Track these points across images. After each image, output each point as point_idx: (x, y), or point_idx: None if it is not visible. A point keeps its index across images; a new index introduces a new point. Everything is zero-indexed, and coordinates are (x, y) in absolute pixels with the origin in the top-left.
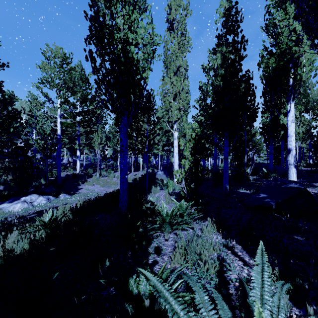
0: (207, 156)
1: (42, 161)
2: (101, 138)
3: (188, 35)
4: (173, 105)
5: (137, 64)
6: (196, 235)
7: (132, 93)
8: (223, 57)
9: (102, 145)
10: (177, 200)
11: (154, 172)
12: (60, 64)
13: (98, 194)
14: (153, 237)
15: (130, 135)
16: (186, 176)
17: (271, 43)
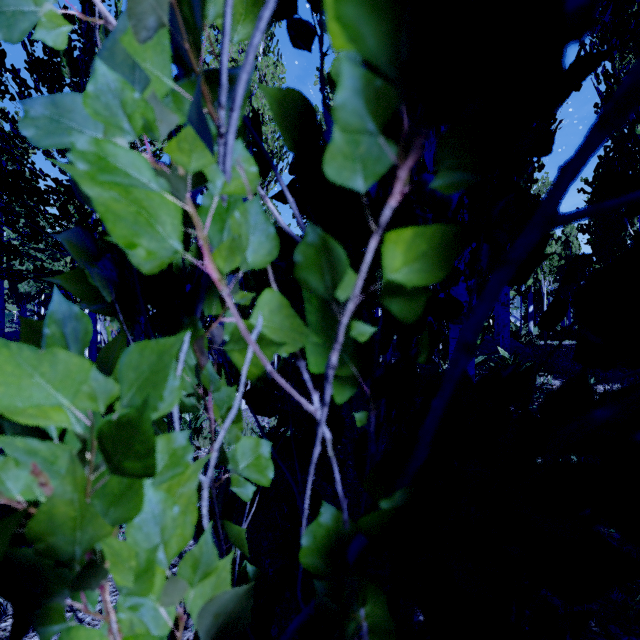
0: None
1: None
2: None
3: None
4: None
5: None
6: None
7: None
8: None
9: None
10: None
11: None
12: None
13: None
14: None
15: None
16: None
17: None
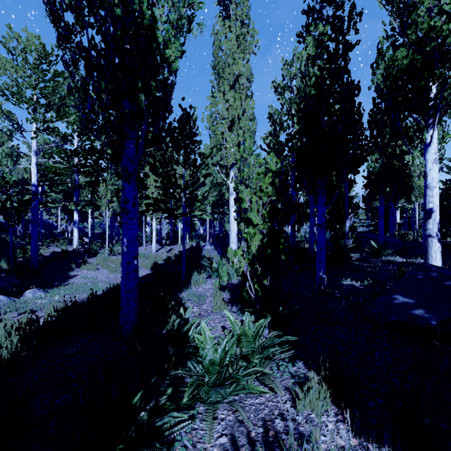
0: (297, 223)
1: (2, 230)
2: (112, 192)
3: (252, 25)
4: (229, 138)
5: (151, 24)
6: (281, 415)
7: (142, 89)
8: (318, 43)
9: (114, 203)
10: (236, 303)
11: (200, 246)
12: (35, 63)
13: (102, 285)
14: (179, 421)
15: (142, 181)
16: (252, 261)
17: (393, 30)
